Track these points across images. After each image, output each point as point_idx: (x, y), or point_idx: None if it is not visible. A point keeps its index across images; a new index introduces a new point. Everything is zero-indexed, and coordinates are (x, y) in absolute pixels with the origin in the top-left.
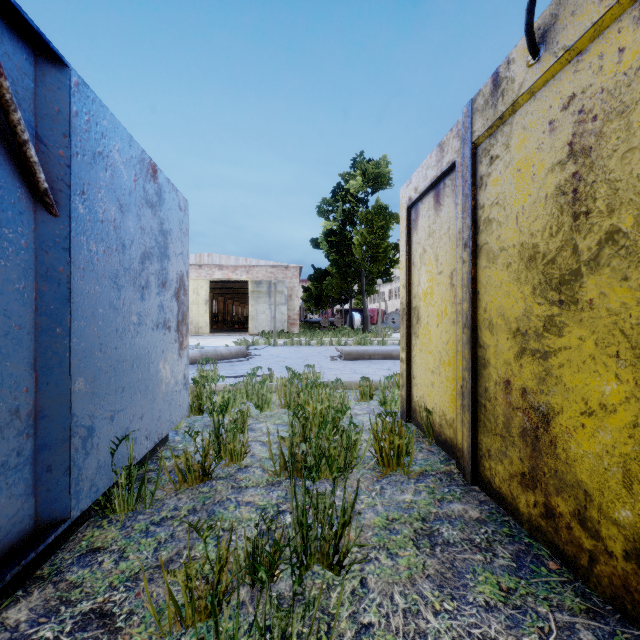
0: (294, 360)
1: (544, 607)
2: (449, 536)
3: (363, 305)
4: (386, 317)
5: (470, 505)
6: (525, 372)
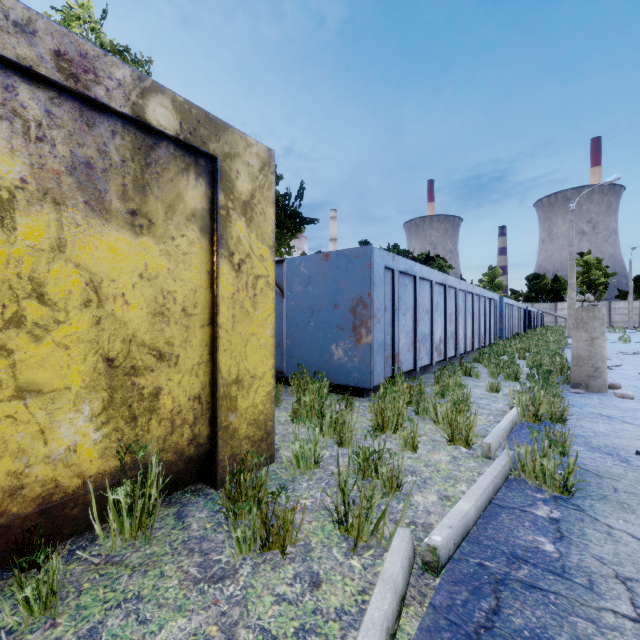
0: None
1: None
2: None
3: None
4: None
5: None
6: None
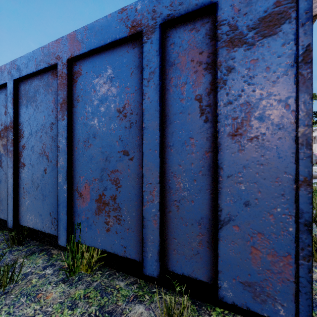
0: None
1: None
2: None
3: None
4: None
5: None
6: None
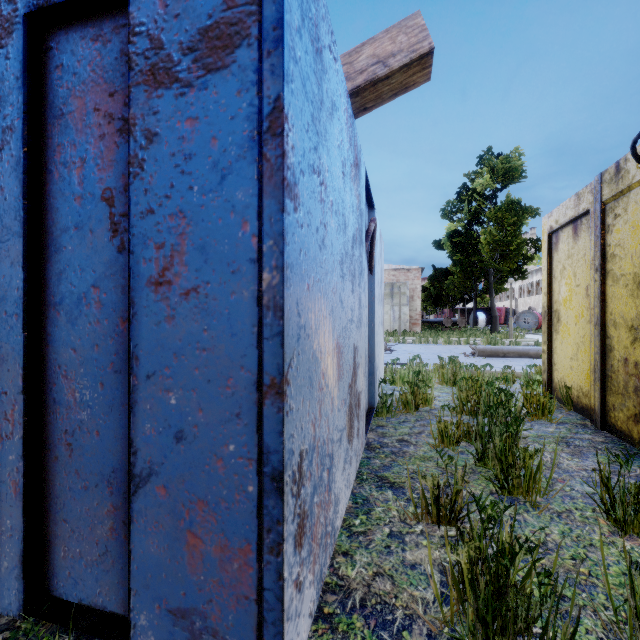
0: (429, 355)
1: (635, 467)
2: (580, 444)
3: (491, 305)
4: (517, 317)
5: (597, 437)
6: (636, 352)
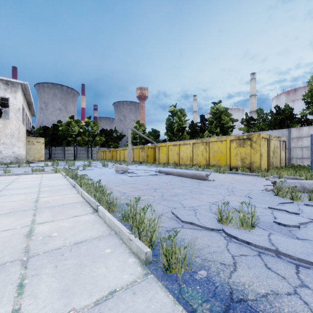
0: (234, 185)
1: None
2: None
3: None
4: None
5: None
6: (272, 160)
